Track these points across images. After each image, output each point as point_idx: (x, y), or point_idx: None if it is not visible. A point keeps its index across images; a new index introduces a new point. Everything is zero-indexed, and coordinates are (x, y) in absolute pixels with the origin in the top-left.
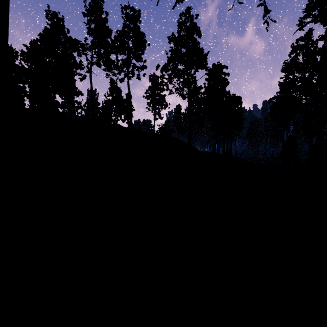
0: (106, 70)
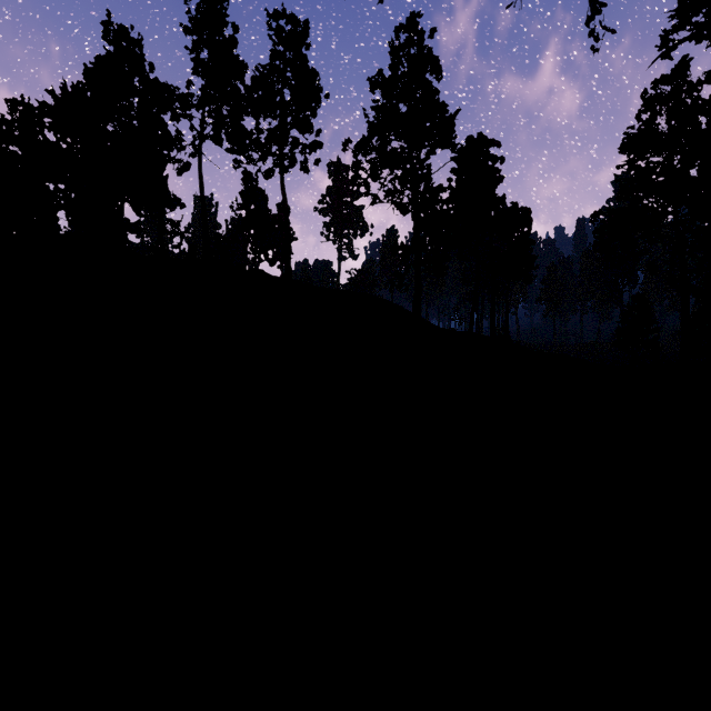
0: (233, 152)
